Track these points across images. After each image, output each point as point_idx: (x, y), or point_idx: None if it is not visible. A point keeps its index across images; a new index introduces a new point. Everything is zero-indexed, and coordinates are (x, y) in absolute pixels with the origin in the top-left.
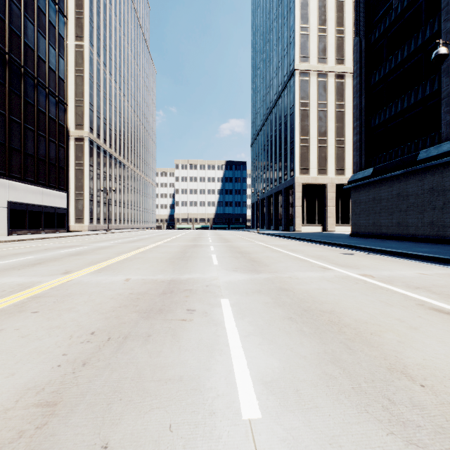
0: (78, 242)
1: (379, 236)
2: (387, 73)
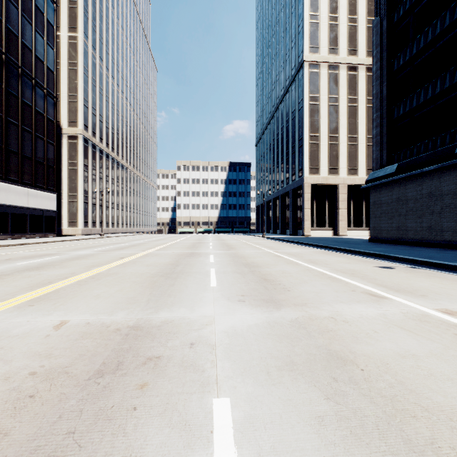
0: (57, 249)
1: (405, 242)
2: (414, 55)
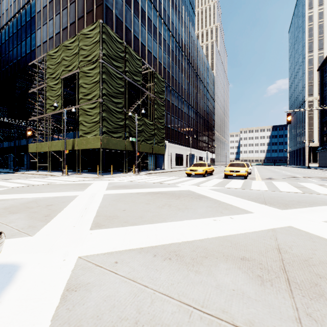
0: None
1: (322, 166)
2: (325, 121)
